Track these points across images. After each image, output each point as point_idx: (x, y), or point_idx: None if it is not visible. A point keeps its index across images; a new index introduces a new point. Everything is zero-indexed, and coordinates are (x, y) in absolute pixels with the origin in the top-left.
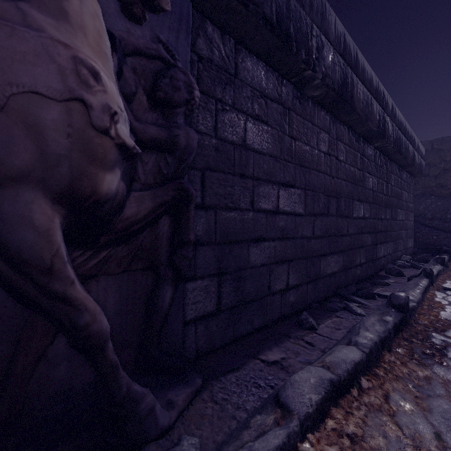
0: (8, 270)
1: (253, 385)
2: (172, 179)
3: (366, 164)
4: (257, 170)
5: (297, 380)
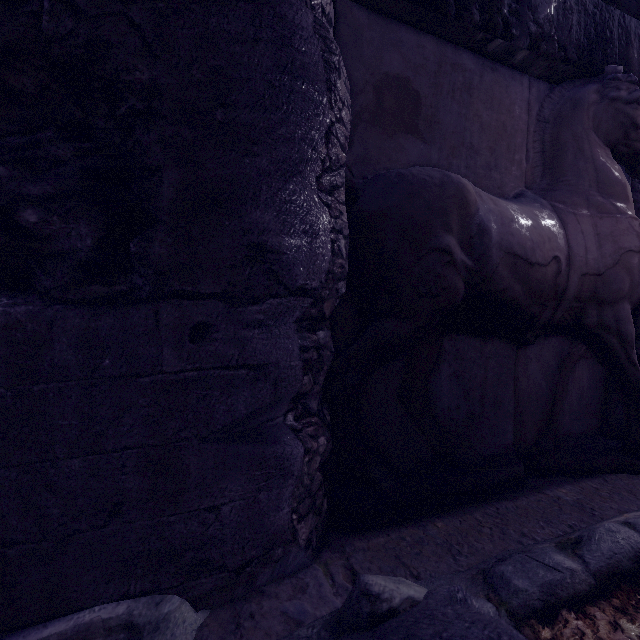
0: (617, 346)
1: None
2: None
3: None
4: None
5: None
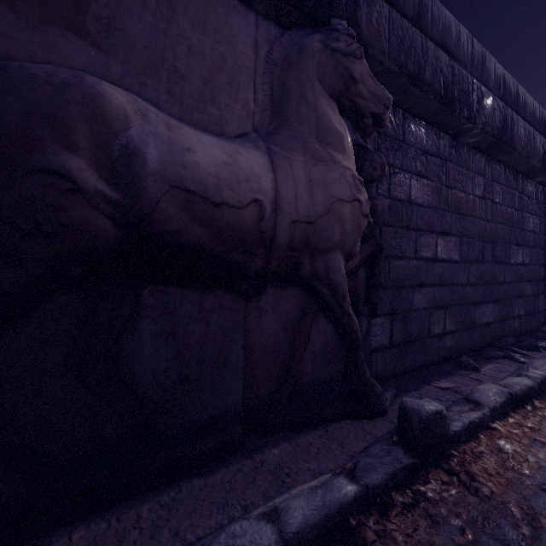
0: (330, 296)
1: (435, 399)
2: (369, 237)
3: (525, 203)
4: (419, 222)
5: (481, 389)
